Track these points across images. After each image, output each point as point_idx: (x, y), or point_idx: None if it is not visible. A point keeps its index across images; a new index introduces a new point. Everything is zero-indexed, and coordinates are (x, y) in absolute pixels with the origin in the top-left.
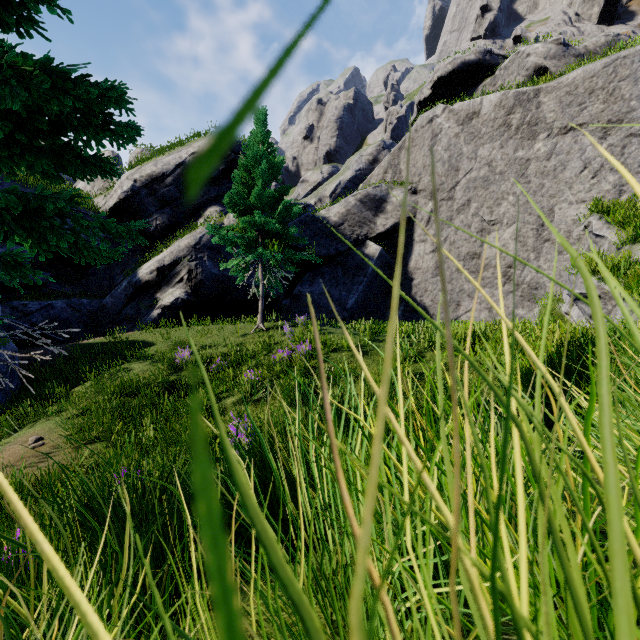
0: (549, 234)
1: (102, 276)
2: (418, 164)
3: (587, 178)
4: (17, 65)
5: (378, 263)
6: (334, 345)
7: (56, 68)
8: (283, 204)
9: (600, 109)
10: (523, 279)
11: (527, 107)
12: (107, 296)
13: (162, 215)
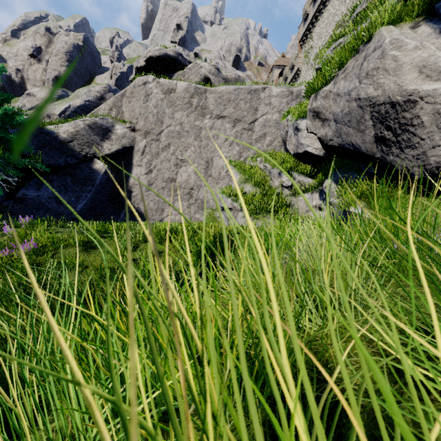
0: (211, 172)
1: None
2: (136, 111)
3: (227, 146)
4: None
5: (105, 177)
6: (62, 242)
7: None
8: (3, 110)
9: (233, 111)
10: (199, 197)
11: (201, 97)
12: None
13: None
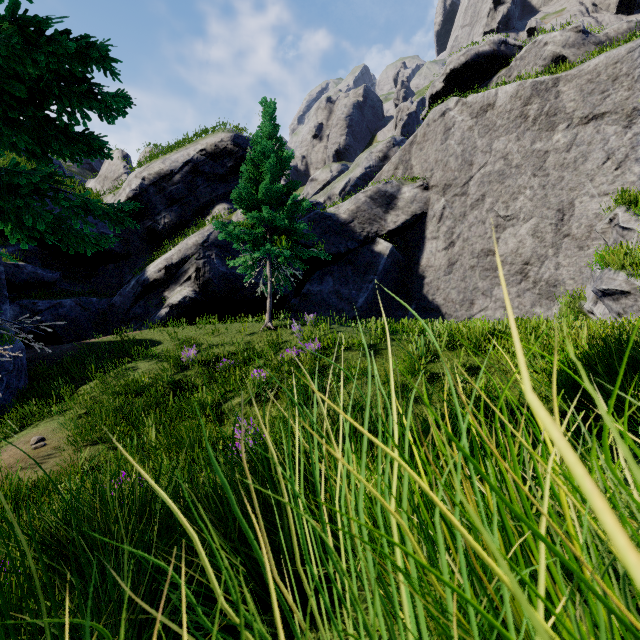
0: (569, 229)
1: (111, 275)
2: (430, 159)
3: (610, 169)
4: None
5: (389, 261)
6: (344, 344)
7: (27, 20)
8: (291, 199)
9: (624, 96)
10: (541, 276)
11: (545, 97)
12: (116, 295)
13: (170, 213)
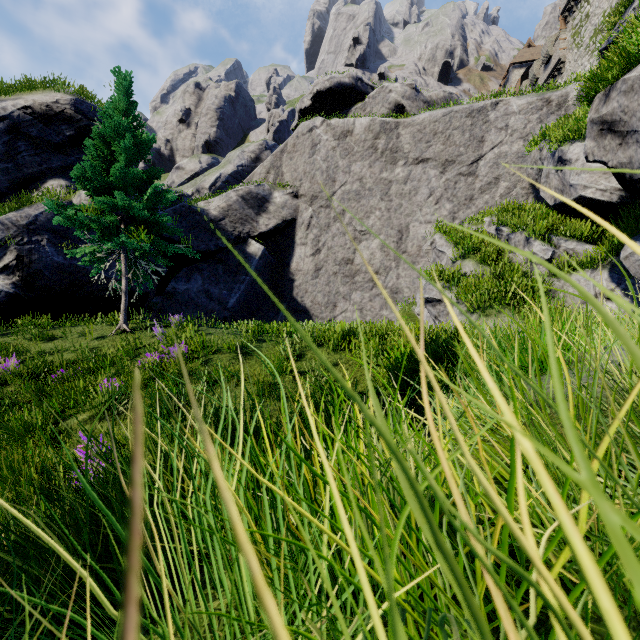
0: (406, 247)
1: None
2: (299, 169)
3: (432, 204)
4: None
5: (261, 262)
6: (214, 346)
7: None
8: (153, 188)
9: (441, 149)
10: (387, 284)
11: (390, 136)
12: None
13: None
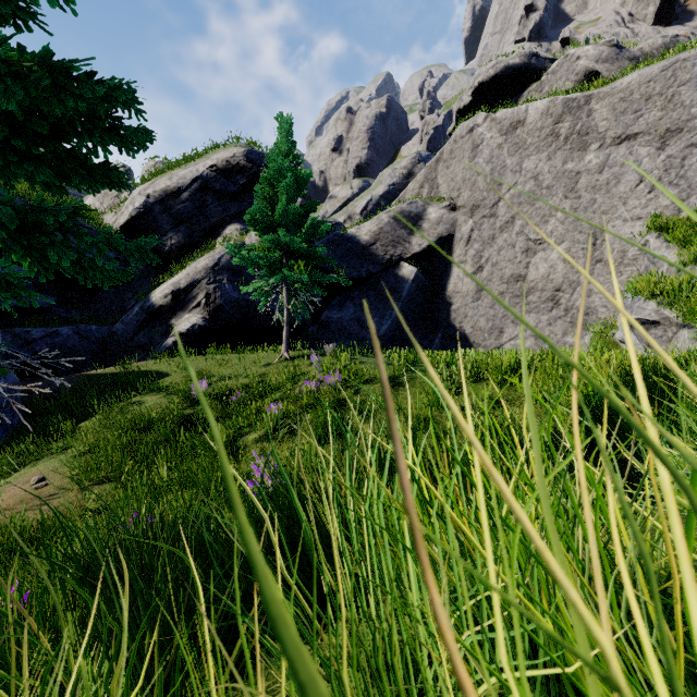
0: (601, 254)
1: (112, 300)
2: (457, 178)
3: (643, 193)
4: (13, 60)
5: (413, 286)
6: (366, 376)
7: (56, 64)
8: (310, 221)
9: (658, 117)
10: (573, 303)
11: (577, 115)
12: (117, 322)
13: (177, 234)
